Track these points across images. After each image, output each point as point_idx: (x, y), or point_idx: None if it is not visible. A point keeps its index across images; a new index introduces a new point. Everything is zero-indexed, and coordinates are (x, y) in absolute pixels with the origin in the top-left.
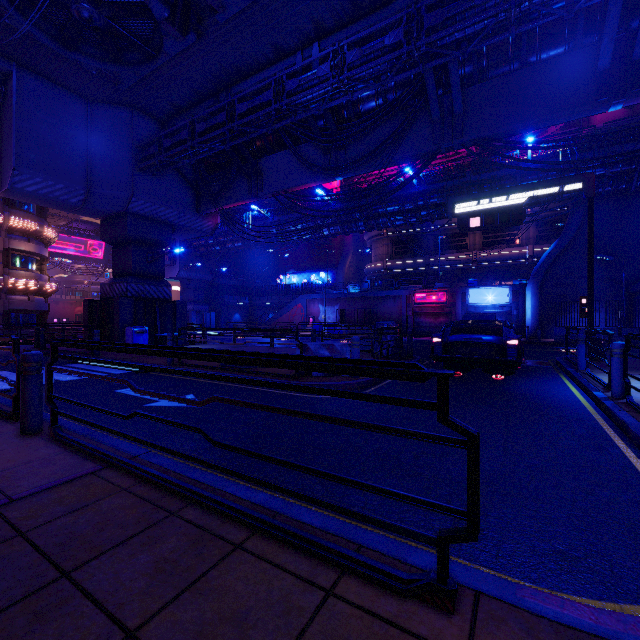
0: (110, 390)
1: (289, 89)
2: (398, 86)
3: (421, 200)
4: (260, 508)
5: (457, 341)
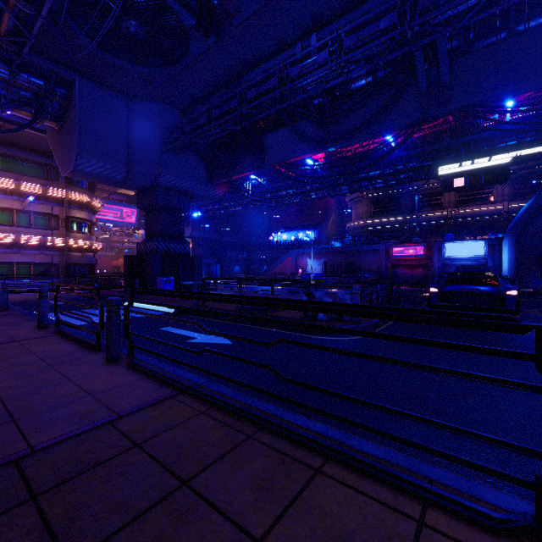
0: (155, 328)
1: (292, 75)
2: (387, 64)
3: (400, 164)
4: (322, 437)
5: (454, 291)
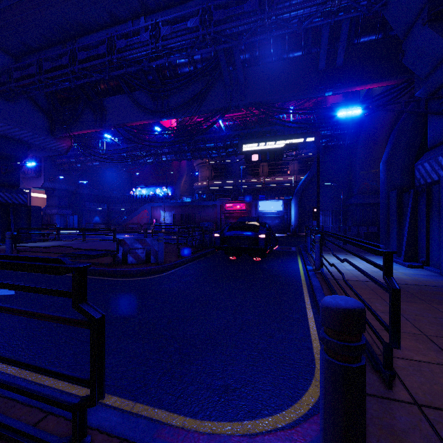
0: None
1: (119, 47)
2: (203, 59)
3: (228, 141)
4: None
5: (229, 236)
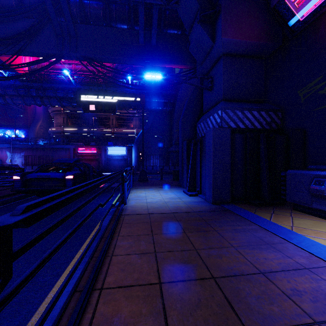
0: None
1: None
2: (31, 0)
3: None
4: None
5: (33, 178)
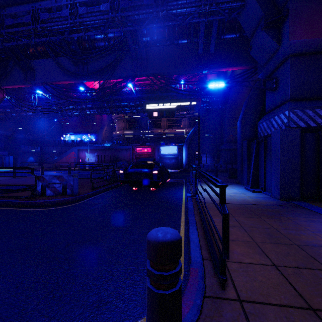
0: None
1: (42, 18)
2: (115, 37)
3: (138, 101)
4: None
5: (131, 172)
